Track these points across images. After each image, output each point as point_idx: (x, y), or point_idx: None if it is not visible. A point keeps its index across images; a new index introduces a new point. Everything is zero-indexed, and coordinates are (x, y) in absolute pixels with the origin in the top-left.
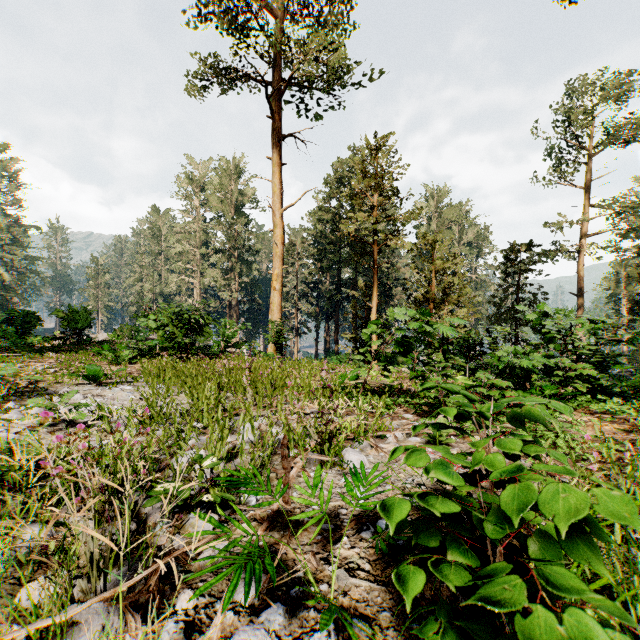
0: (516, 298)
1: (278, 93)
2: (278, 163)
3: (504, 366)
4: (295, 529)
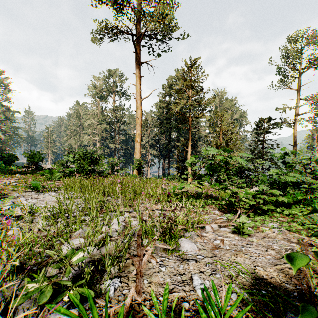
0: (262, 146)
1: (139, 39)
2: (139, 75)
3: (272, 182)
4: None
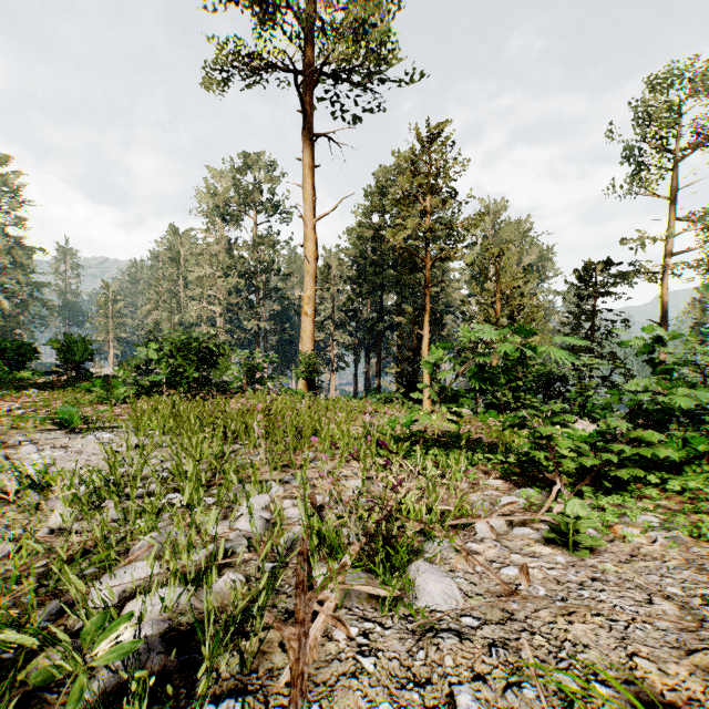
0: (591, 326)
1: (310, 80)
2: (310, 163)
3: (632, 409)
4: None
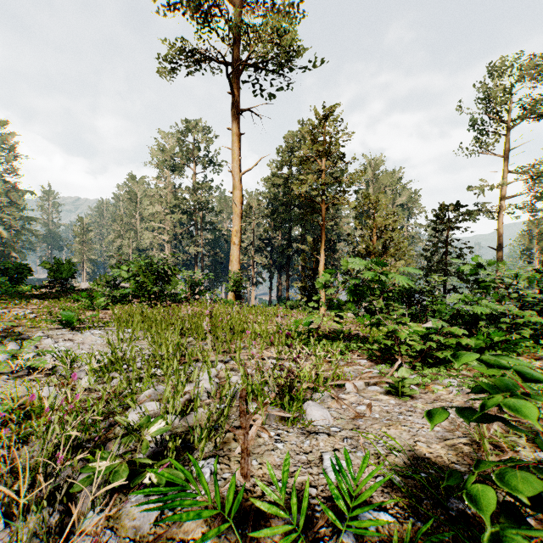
0: (445, 252)
1: (237, 71)
2: (237, 133)
3: (453, 313)
4: (256, 525)
